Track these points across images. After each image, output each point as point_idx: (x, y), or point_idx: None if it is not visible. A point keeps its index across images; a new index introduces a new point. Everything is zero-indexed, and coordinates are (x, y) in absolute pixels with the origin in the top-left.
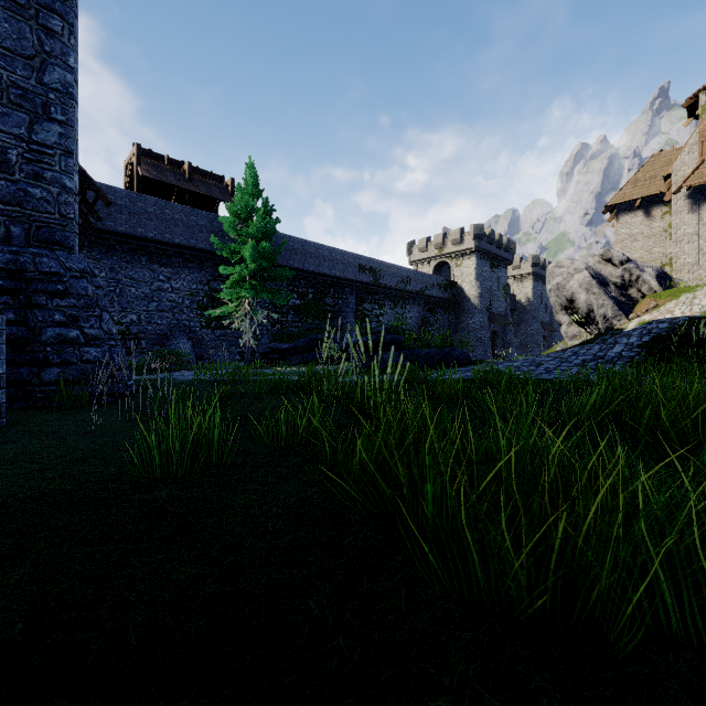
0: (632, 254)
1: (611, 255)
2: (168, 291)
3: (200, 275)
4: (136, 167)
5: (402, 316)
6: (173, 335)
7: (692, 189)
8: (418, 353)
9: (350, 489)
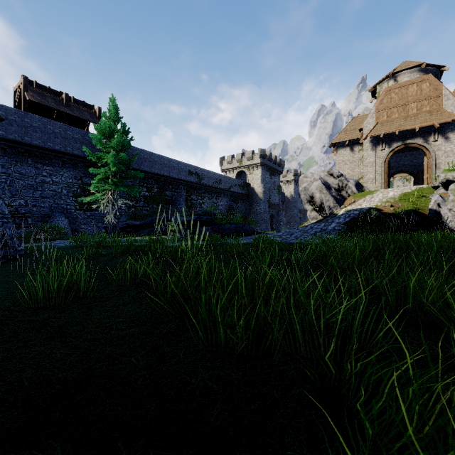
0: (344, 171)
1: (333, 172)
2: (49, 183)
3: (74, 173)
4: (23, 92)
5: (216, 204)
6: (54, 215)
7: (372, 137)
8: (223, 227)
9: (163, 304)
